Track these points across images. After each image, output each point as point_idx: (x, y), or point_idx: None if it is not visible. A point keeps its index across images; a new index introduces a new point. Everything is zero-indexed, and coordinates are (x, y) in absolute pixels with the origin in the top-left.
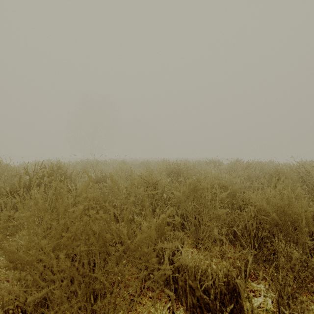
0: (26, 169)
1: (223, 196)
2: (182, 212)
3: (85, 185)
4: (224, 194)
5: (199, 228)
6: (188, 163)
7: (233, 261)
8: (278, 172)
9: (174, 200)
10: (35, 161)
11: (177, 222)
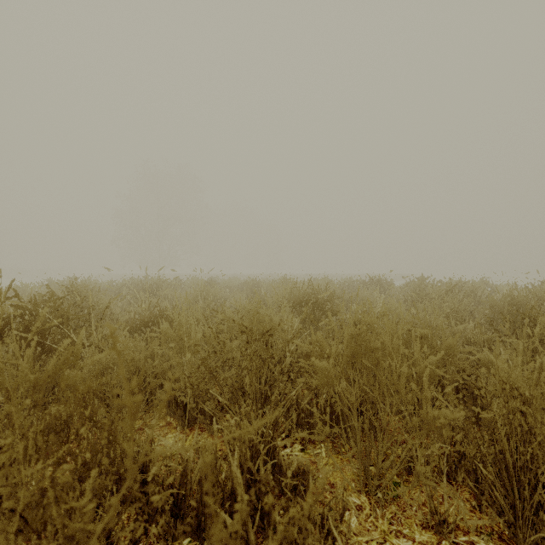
0: (25, 294)
1: (430, 364)
2: (328, 397)
3: (71, 348)
4: (432, 360)
5: (374, 445)
6: (331, 283)
7: (467, 541)
8: (515, 303)
9: (315, 383)
10: (49, 280)
11: (322, 435)
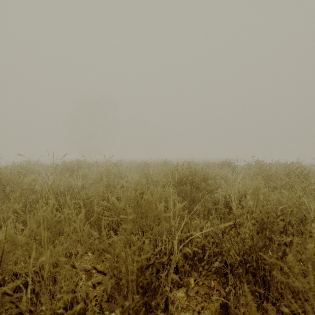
0: None
1: None
2: None
3: None
4: None
5: None
6: (197, 165)
7: None
8: None
9: None
10: (12, 163)
11: None
